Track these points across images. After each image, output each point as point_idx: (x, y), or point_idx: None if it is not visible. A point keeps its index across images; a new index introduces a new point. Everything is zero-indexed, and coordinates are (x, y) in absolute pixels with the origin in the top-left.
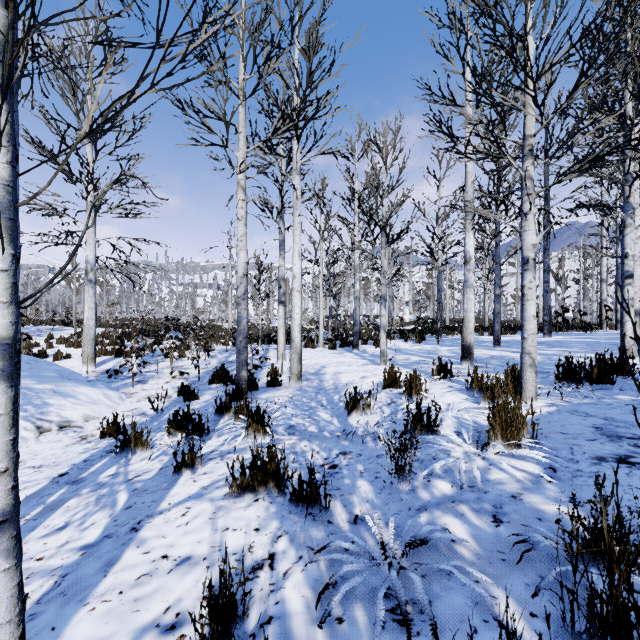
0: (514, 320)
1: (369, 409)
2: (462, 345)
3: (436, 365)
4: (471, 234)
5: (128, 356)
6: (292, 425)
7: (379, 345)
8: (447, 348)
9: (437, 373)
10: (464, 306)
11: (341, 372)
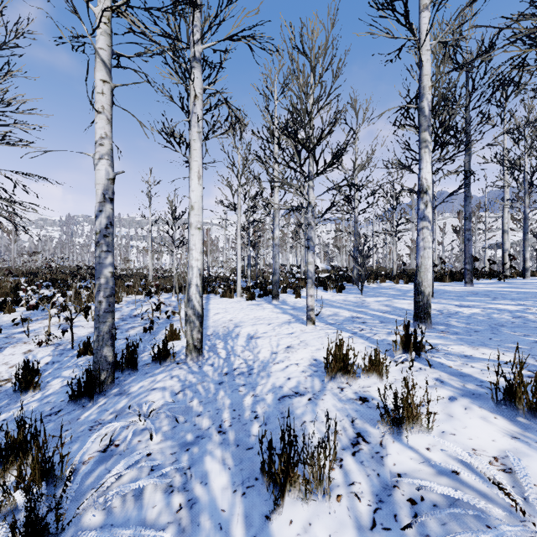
0: (412, 268)
1: (320, 485)
2: (417, 301)
3: (400, 337)
4: (429, 156)
5: (10, 311)
6: None
7: (299, 295)
8: (374, 299)
9: (401, 349)
10: (419, 250)
11: (258, 336)
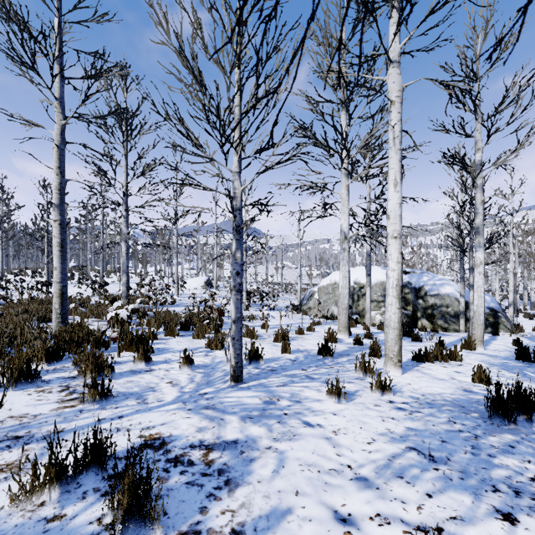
0: None
1: None
2: None
3: None
4: None
5: None
6: (531, 314)
7: None
8: None
9: None
10: None
11: None
